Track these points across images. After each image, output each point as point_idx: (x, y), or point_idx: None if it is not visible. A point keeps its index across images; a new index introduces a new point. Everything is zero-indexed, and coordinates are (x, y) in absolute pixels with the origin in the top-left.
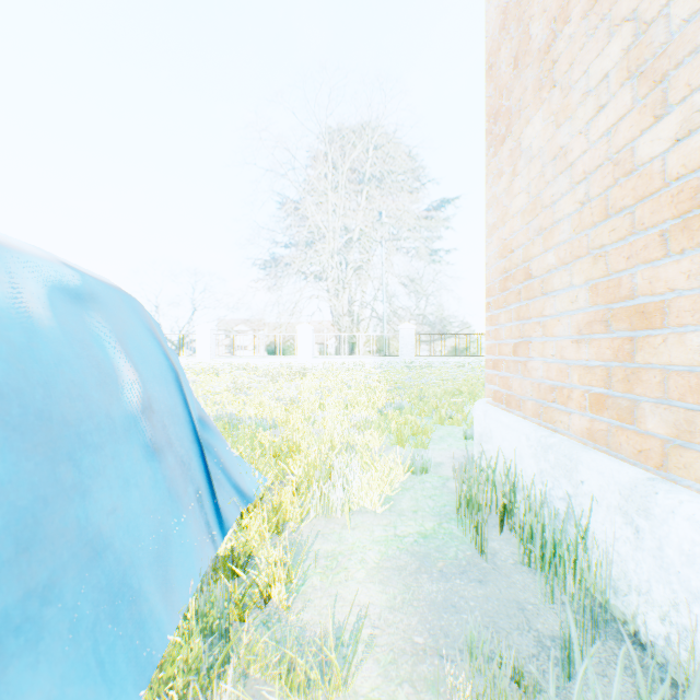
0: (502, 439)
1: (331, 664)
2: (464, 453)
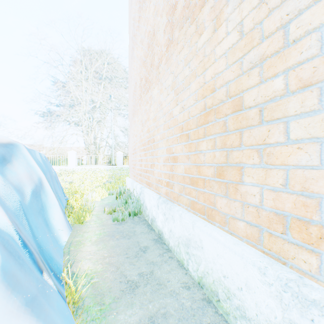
0: (129, 184)
1: (89, 209)
2: None
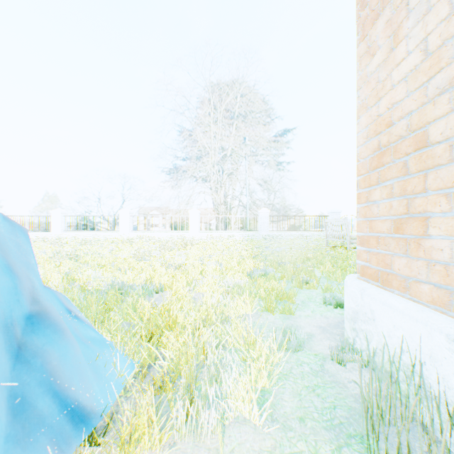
0: (394, 326)
1: None
2: (329, 321)
